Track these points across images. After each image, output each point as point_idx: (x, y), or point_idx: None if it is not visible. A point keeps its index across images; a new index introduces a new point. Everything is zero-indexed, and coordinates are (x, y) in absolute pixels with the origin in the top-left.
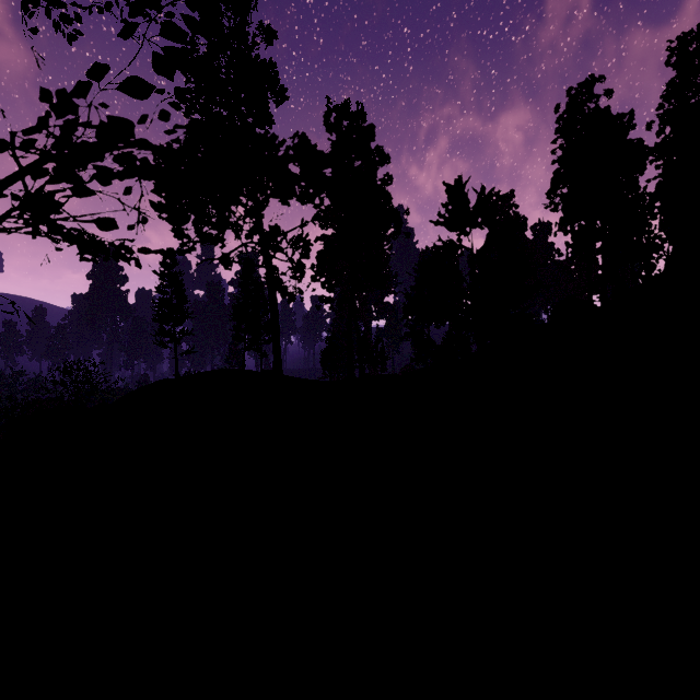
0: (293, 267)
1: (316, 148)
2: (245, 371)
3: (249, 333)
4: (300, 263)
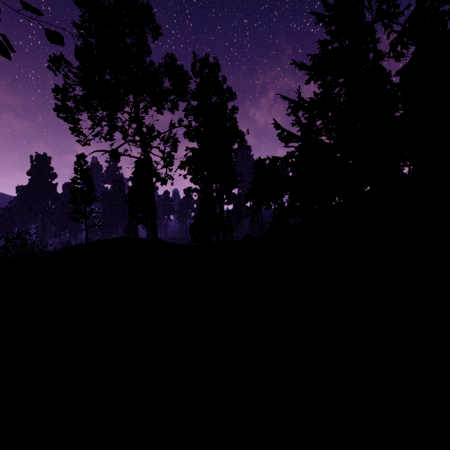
0: (164, 158)
1: (182, 68)
2: (136, 238)
3: (140, 212)
4: (169, 154)
